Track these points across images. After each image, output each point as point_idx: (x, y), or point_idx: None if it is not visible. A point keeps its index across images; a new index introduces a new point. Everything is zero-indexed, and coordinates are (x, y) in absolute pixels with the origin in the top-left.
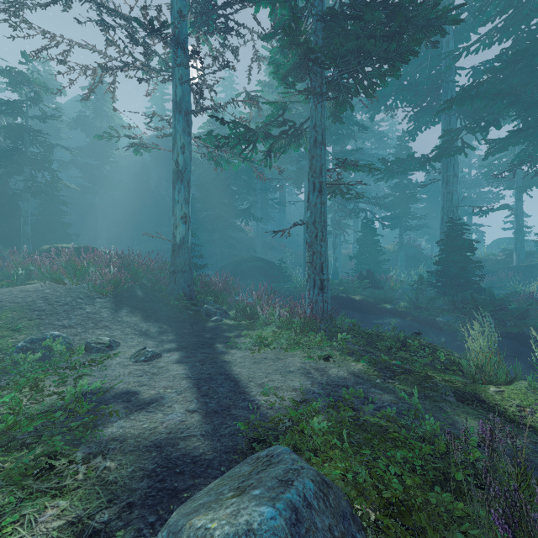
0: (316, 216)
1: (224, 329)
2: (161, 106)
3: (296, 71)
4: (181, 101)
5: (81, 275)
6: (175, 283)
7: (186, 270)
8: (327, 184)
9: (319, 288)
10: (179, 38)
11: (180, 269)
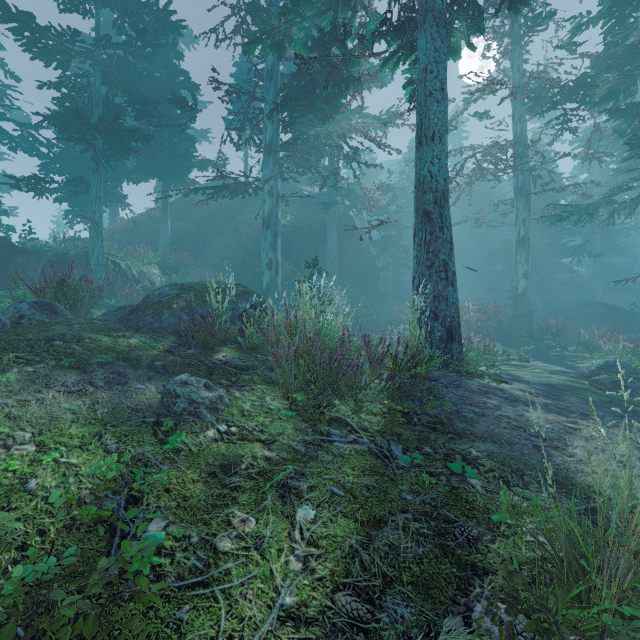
0: None
1: (567, 356)
2: (458, 144)
3: (639, 154)
4: (522, 186)
5: None
6: (517, 324)
7: (526, 314)
8: None
9: None
10: (520, 138)
11: (521, 313)
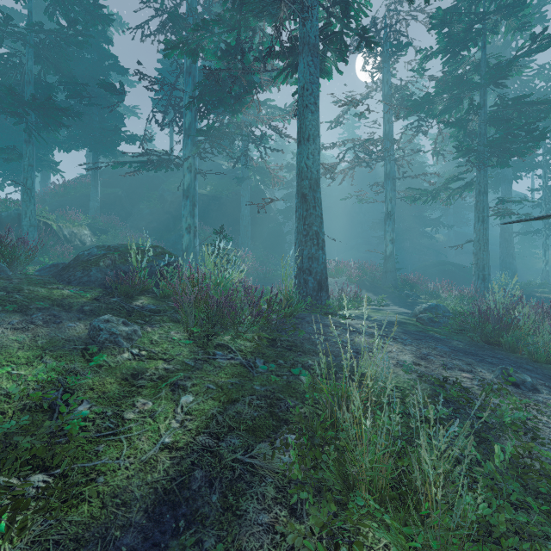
0: (480, 237)
1: (418, 302)
2: (352, 132)
3: (464, 155)
4: (390, 172)
5: (339, 273)
6: (386, 278)
7: (392, 271)
8: (488, 216)
9: (482, 280)
10: (388, 136)
11: (389, 270)
